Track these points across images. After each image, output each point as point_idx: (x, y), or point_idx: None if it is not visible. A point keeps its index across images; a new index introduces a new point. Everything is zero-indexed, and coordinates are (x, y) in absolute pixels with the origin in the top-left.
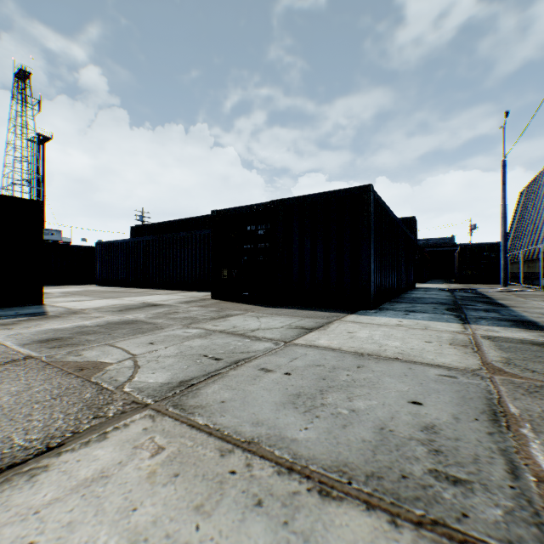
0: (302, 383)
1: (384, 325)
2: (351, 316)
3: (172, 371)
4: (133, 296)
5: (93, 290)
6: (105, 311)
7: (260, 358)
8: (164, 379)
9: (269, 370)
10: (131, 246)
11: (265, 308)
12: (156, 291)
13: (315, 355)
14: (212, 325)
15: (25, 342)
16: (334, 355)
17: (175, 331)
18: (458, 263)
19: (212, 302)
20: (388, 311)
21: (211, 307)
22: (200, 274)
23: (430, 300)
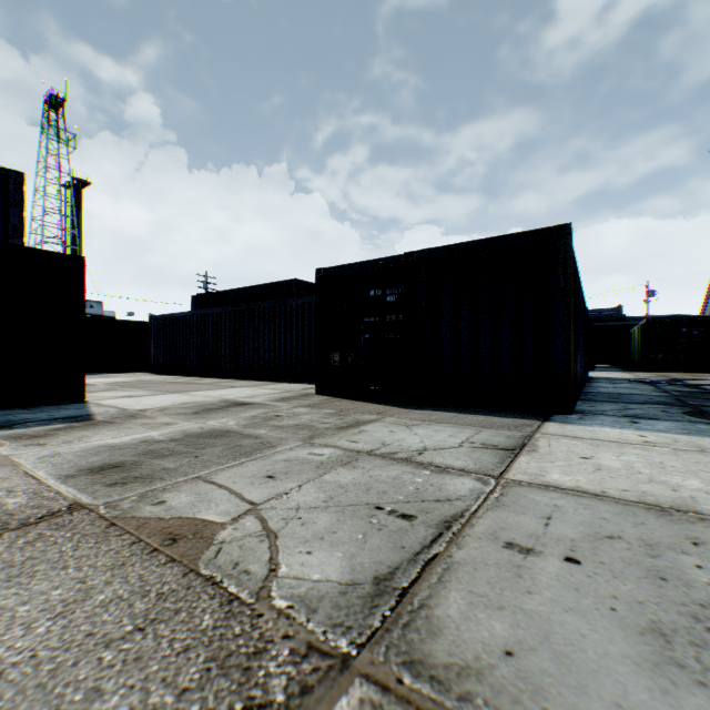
0: (629, 591)
1: (625, 444)
2: (551, 425)
3: (343, 548)
4: (204, 389)
5: (147, 380)
6: (175, 414)
7: (482, 515)
8: (338, 571)
9: (524, 547)
10: (196, 321)
11: (406, 411)
12: (233, 383)
13: (577, 510)
14: (347, 440)
15: (67, 473)
16: (612, 510)
17: (295, 451)
18: (641, 344)
19: (321, 399)
20: (597, 416)
21: (324, 407)
22: (291, 359)
23: (638, 398)
